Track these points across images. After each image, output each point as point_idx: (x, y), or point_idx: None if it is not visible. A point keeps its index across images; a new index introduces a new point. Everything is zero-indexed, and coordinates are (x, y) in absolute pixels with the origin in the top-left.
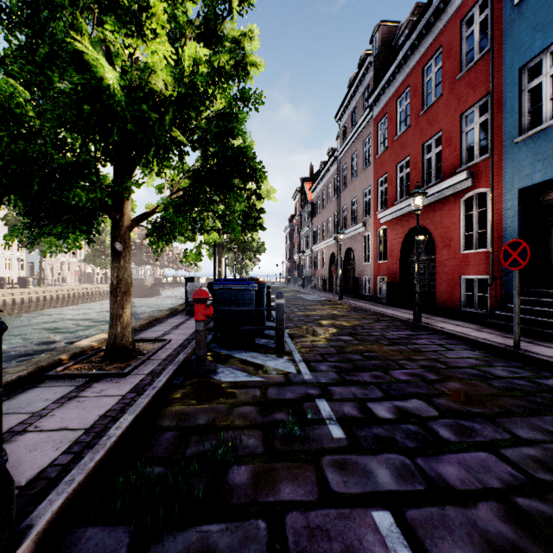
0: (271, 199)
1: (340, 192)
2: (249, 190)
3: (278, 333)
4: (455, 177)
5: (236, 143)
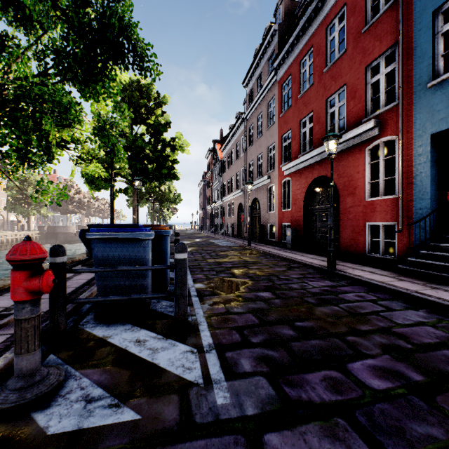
0: (185, 151)
1: (247, 149)
2: (163, 142)
3: (179, 303)
4: (362, 126)
5: (151, 96)
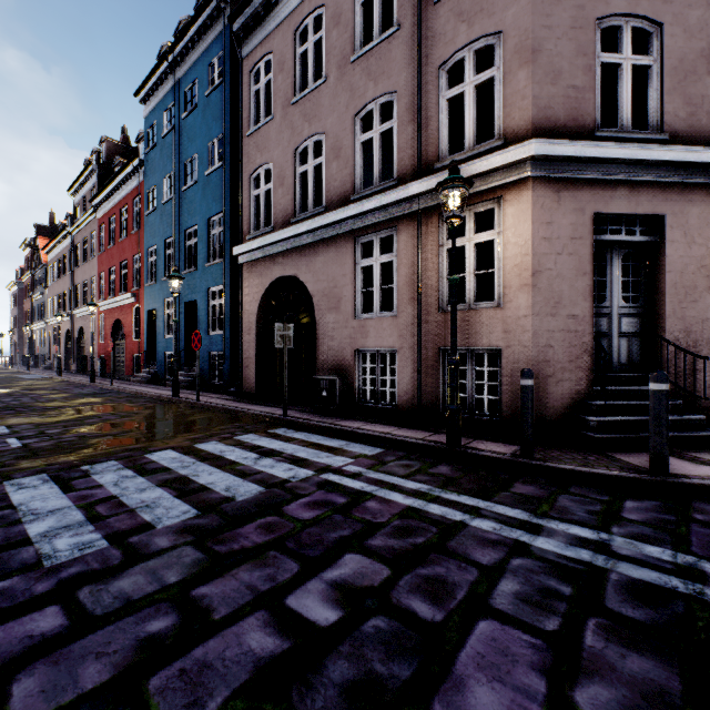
0: None
1: (74, 269)
2: None
3: None
4: (129, 294)
5: None
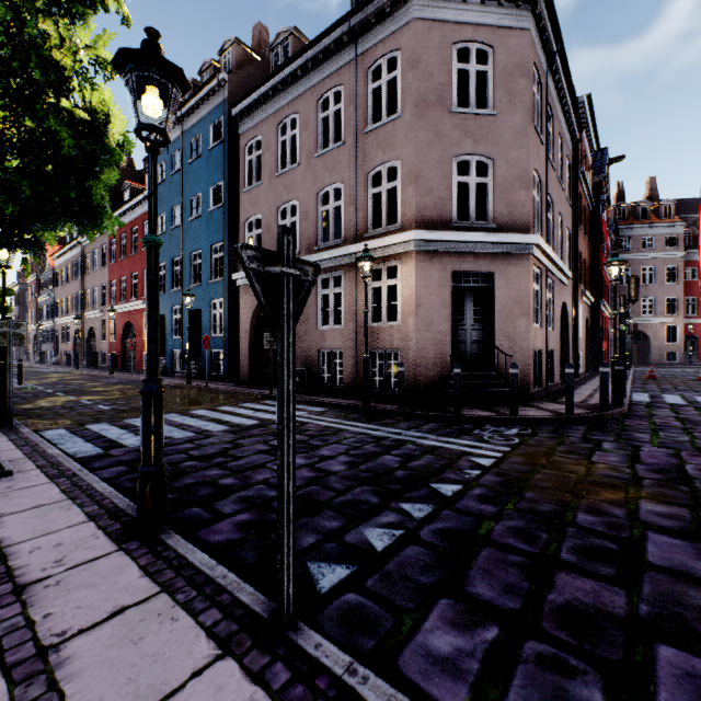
0: None
1: (84, 275)
2: None
3: (20, 376)
4: (140, 301)
5: None
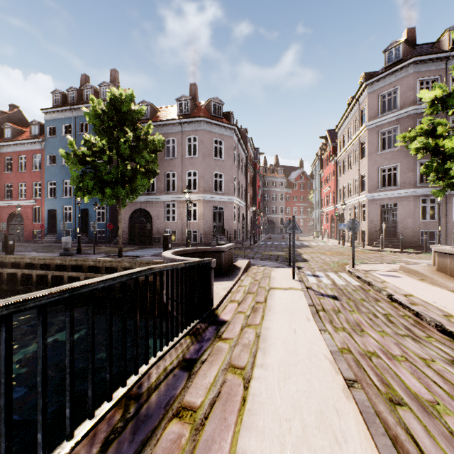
0: None
1: None
2: None
3: None
4: (32, 201)
5: None
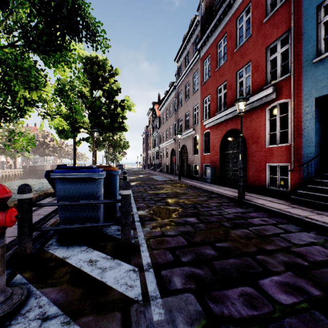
0: (132, 110)
1: (177, 109)
2: (115, 103)
3: (124, 229)
4: (263, 92)
5: (106, 68)
